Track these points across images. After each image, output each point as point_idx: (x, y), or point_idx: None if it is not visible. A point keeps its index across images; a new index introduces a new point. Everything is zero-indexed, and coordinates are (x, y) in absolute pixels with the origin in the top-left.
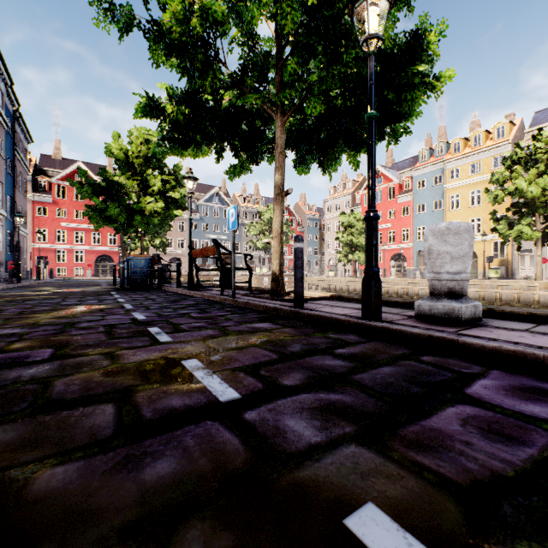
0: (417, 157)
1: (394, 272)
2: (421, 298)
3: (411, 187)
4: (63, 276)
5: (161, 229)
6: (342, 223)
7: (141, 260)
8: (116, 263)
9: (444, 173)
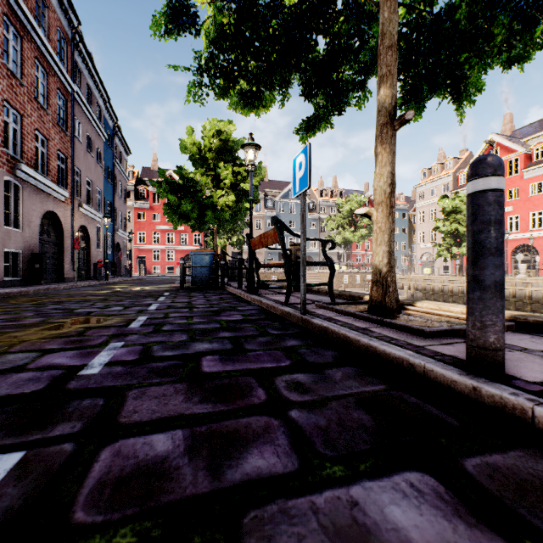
0: None
1: (523, 269)
2: None
3: None
4: (158, 274)
5: (237, 227)
6: (443, 209)
7: (203, 256)
8: None
9: None
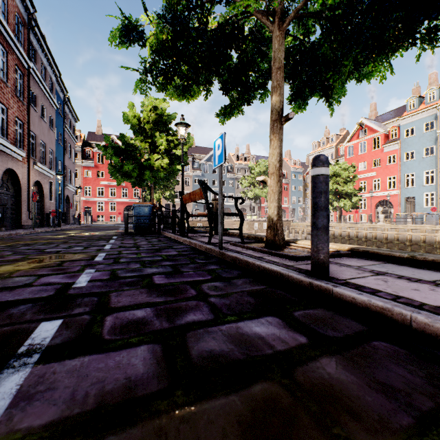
0: (403, 108)
1: (382, 218)
2: (415, 244)
3: (398, 135)
4: (102, 222)
5: (170, 184)
6: None
7: (143, 207)
8: None
9: (437, 118)
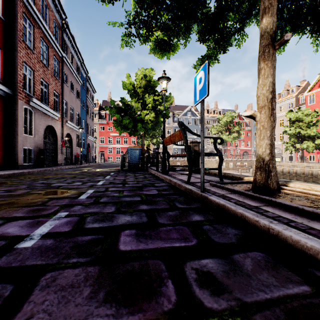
0: None
1: None
2: None
3: None
4: (111, 161)
5: (156, 133)
6: (289, 119)
7: (135, 150)
8: None
9: None
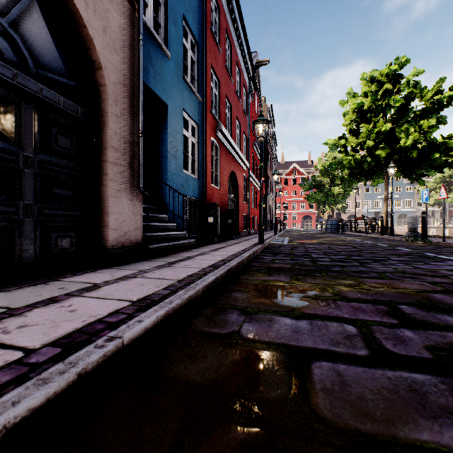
0: None
1: None
2: None
3: None
4: (286, 228)
5: None
6: None
7: (334, 221)
8: (313, 220)
9: None
